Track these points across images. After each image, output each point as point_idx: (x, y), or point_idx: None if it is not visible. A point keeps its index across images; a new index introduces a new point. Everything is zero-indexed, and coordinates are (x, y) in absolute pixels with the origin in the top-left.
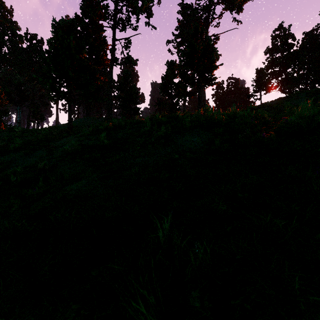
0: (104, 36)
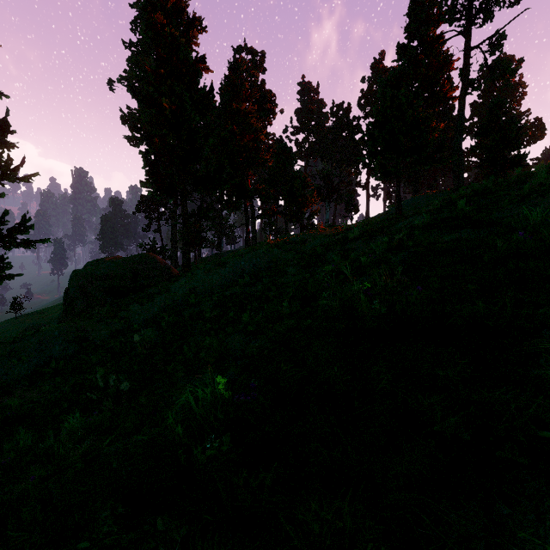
0: (446, 51)
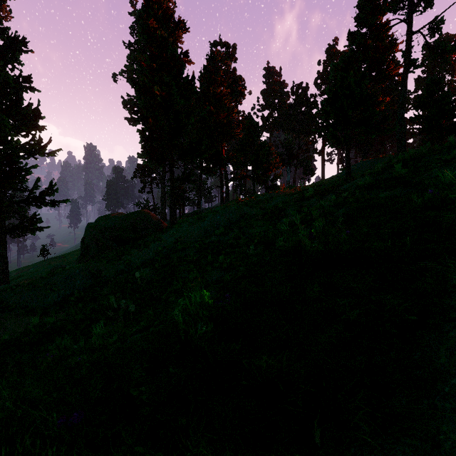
0: (391, 36)
